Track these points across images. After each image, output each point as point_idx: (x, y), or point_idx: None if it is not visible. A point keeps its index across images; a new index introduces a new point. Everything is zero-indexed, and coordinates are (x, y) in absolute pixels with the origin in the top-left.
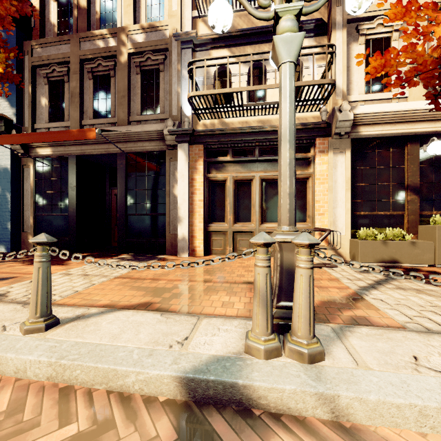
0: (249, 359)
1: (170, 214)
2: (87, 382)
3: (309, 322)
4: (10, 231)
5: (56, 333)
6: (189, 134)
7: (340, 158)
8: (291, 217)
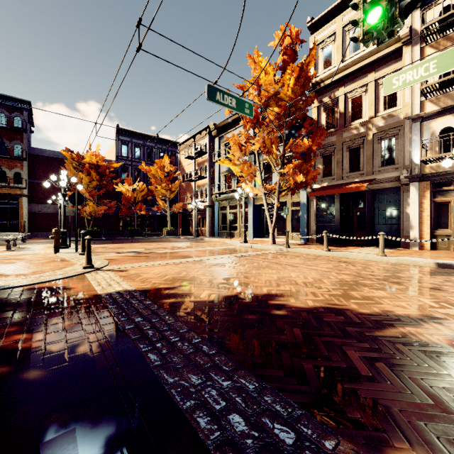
0: None
1: (403, 224)
2: (407, 263)
3: None
4: (306, 233)
5: (389, 257)
6: (419, 177)
7: None
8: None
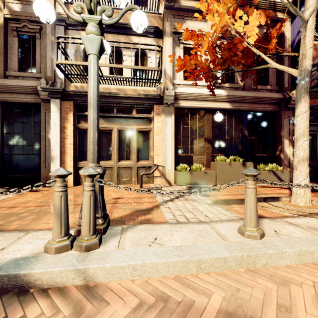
0: (43, 256)
1: (45, 154)
2: None
3: (89, 225)
4: None
5: None
6: (60, 92)
7: (168, 119)
8: (94, 157)
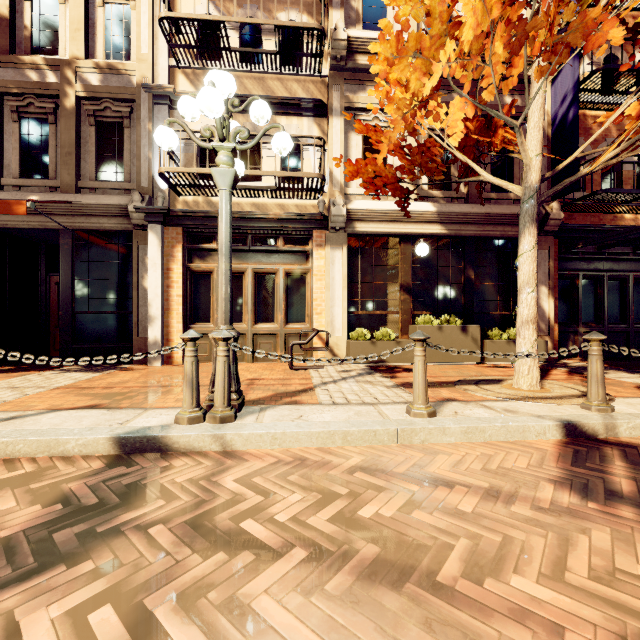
0: (175, 425)
1: (138, 312)
2: (30, 453)
3: (223, 396)
4: None
5: None
6: (163, 213)
7: (337, 254)
8: (226, 318)
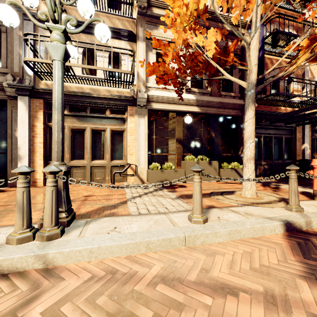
0: (4, 246)
1: (12, 153)
2: None
3: (51, 218)
4: None
5: None
6: (28, 89)
7: (142, 120)
8: (58, 156)
